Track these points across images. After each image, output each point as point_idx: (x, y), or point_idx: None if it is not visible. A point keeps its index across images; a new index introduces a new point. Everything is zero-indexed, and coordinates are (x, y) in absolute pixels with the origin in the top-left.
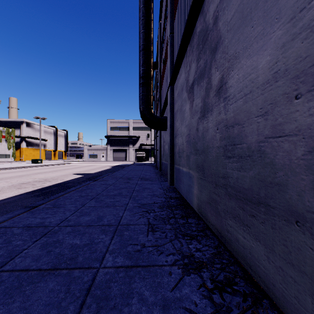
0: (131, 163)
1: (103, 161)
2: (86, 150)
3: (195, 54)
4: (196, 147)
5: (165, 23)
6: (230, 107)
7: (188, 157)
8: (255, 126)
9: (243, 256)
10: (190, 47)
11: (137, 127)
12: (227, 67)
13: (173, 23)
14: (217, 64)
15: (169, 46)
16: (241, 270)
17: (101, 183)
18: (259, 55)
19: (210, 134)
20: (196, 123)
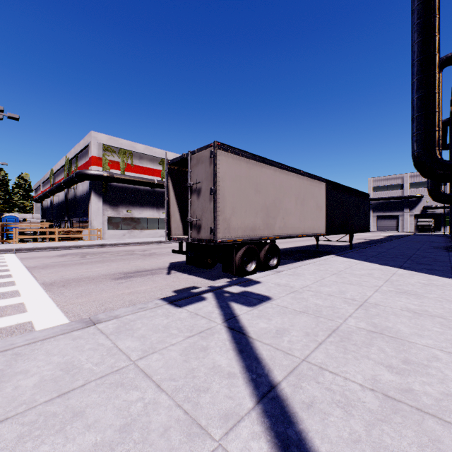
0: (407, 234)
1: None
2: None
3: None
4: None
5: None
6: None
7: None
8: None
9: None
10: None
11: (417, 182)
12: None
13: None
14: None
15: None
16: None
17: (397, 242)
18: None
19: None
20: None
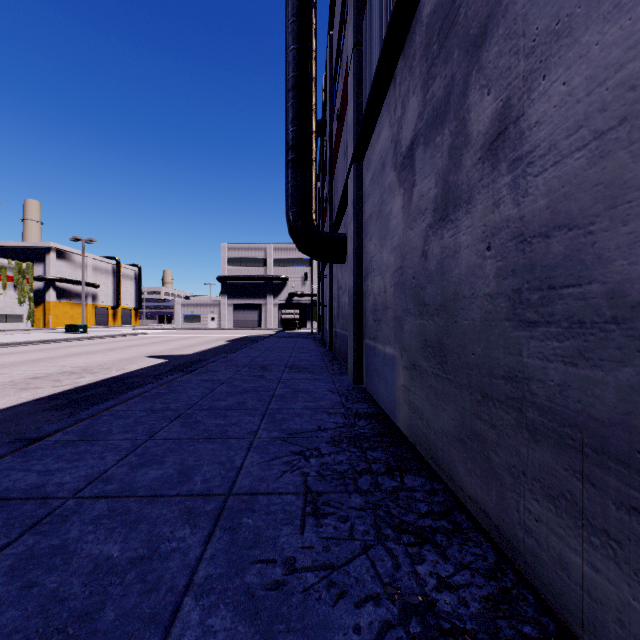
0: (270, 332)
1: (213, 328)
2: (177, 307)
3: (417, 72)
4: (423, 297)
5: (342, 33)
6: (537, 182)
7: (399, 322)
8: None
9: (590, 622)
10: (405, 61)
11: (282, 258)
12: (525, 72)
13: (362, 23)
14: (486, 74)
15: (351, 76)
16: None
17: (201, 379)
18: None
19: (463, 264)
20: (423, 239)
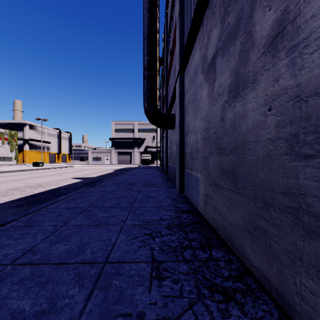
0: (136, 166)
1: (107, 164)
2: (89, 153)
3: (217, 14)
4: (221, 144)
5: (172, 10)
6: (312, 58)
7: (206, 159)
8: None
9: None
10: (209, 10)
11: (142, 129)
12: None
13: None
14: None
15: (177, 28)
16: None
17: (98, 190)
18: None
19: (250, 121)
20: (221, 110)
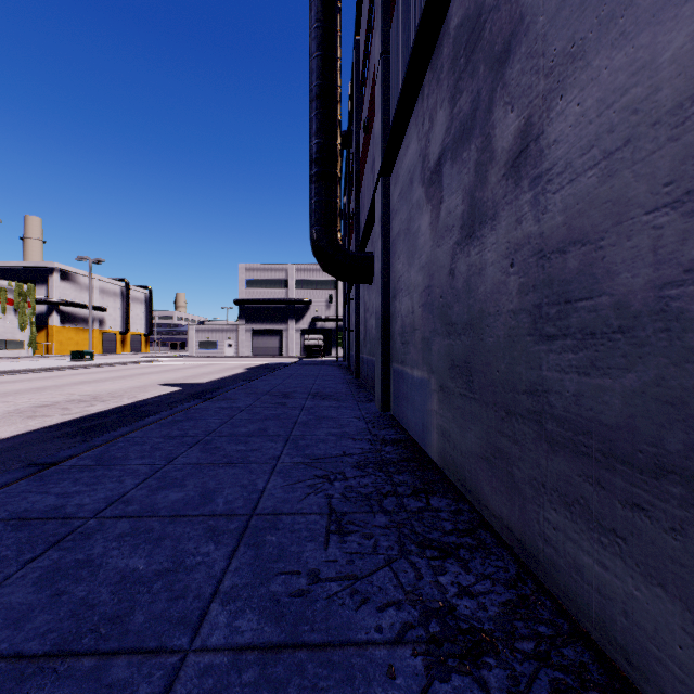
0: (292, 360)
1: (230, 355)
2: (192, 333)
3: (445, 85)
4: (450, 317)
5: (369, 38)
6: (555, 199)
7: (427, 344)
8: (645, 241)
9: (600, 618)
10: (433, 73)
11: (305, 280)
12: (545, 91)
13: (389, 30)
14: (510, 92)
15: (378, 85)
16: (596, 660)
17: (220, 406)
18: (663, 24)
19: (489, 281)
20: (450, 257)
